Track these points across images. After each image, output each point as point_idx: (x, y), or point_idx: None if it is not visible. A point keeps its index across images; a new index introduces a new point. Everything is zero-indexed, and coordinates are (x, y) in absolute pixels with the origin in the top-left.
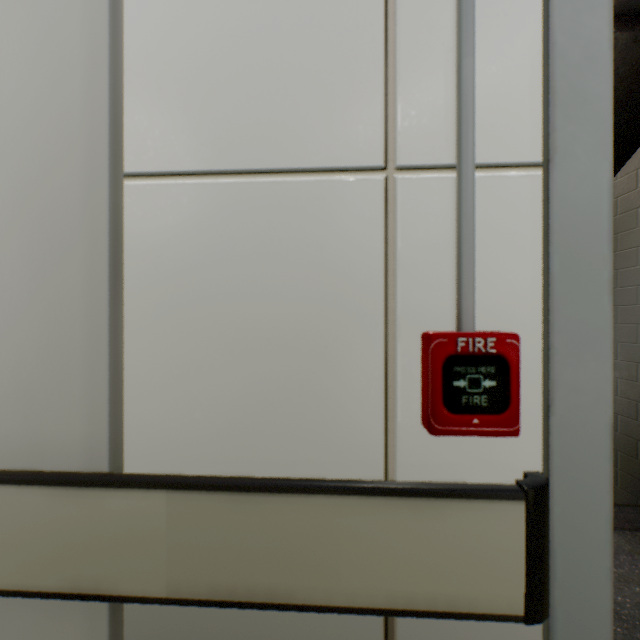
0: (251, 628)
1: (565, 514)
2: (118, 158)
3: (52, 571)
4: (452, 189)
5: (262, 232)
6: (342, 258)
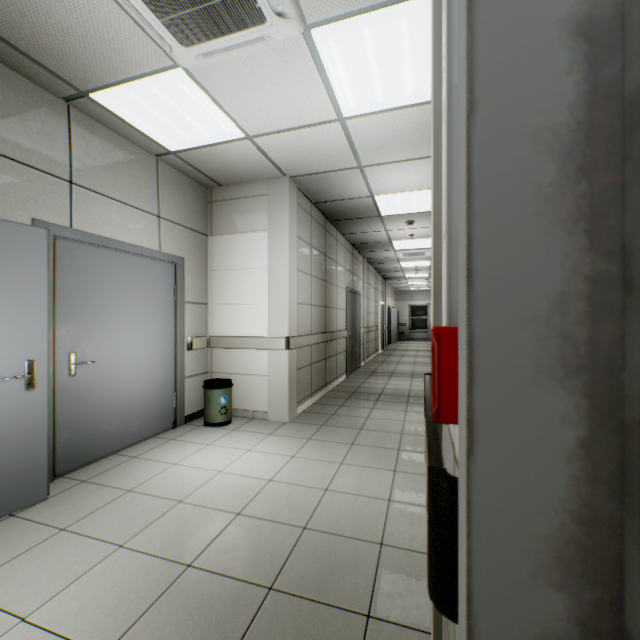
0: None
1: (459, 539)
2: (437, 240)
3: None
4: None
5: None
6: None
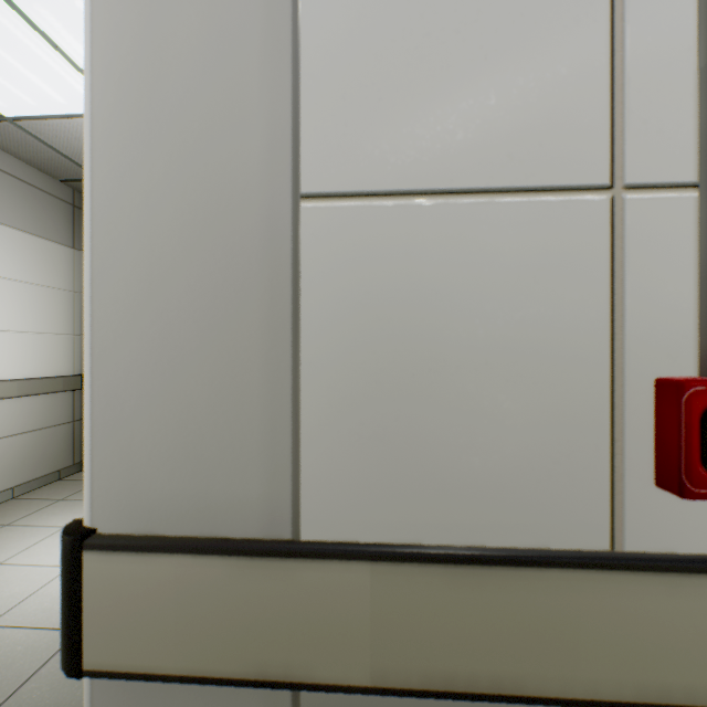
0: None
1: None
2: (297, 176)
3: (234, 654)
4: (691, 211)
5: (464, 261)
6: (559, 291)
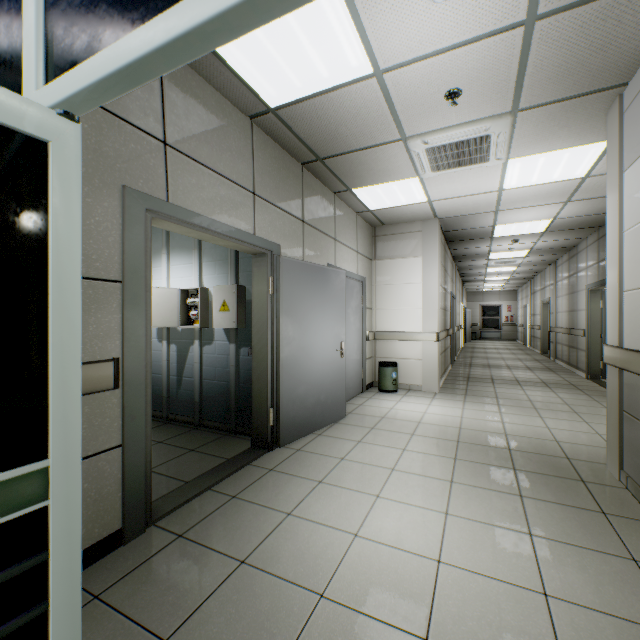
0: (633, 381)
1: None
2: (620, 289)
3: (611, 361)
4: None
5: (634, 301)
6: None
